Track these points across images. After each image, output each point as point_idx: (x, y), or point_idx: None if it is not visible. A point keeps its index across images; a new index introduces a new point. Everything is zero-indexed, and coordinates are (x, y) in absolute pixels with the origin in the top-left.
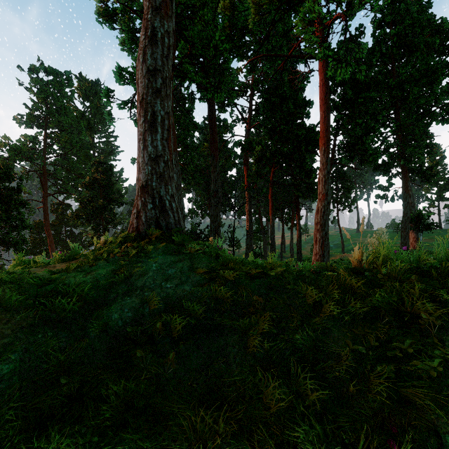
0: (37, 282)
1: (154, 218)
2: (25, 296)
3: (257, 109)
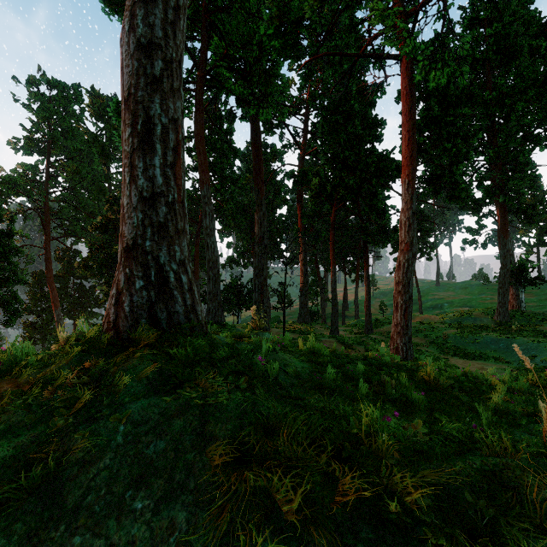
0: None
1: (146, 305)
2: None
3: (313, 131)
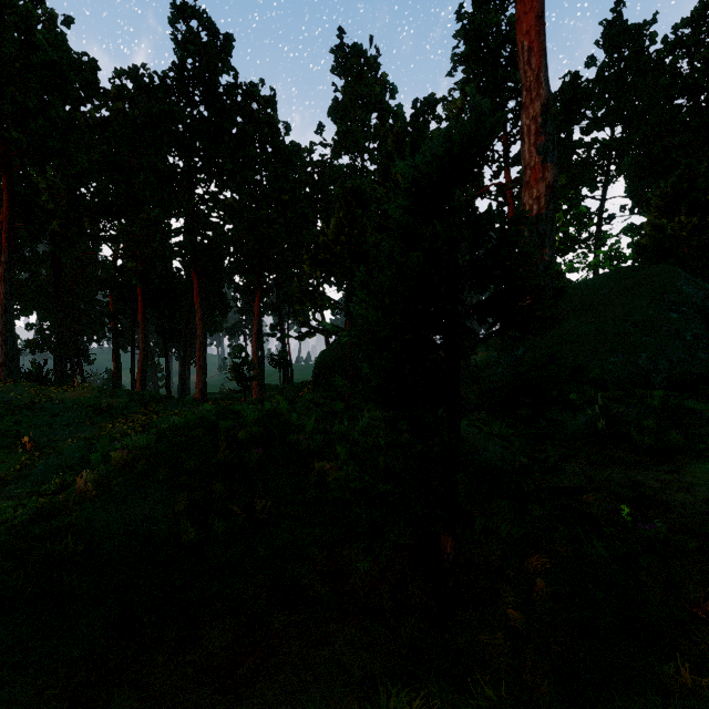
0: None
1: (8, 375)
2: None
3: None
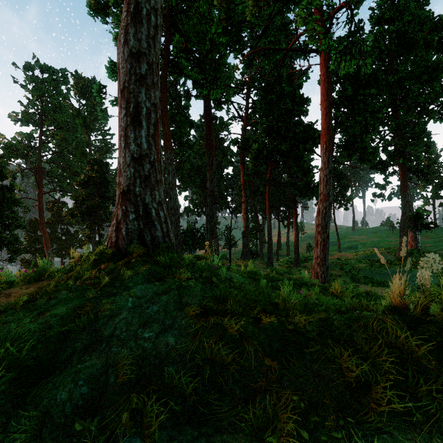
0: None
1: (137, 231)
2: None
3: (253, 106)
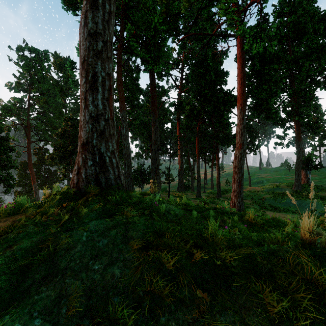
0: None
1: (94, 175)
2: None
3: (186, 78)
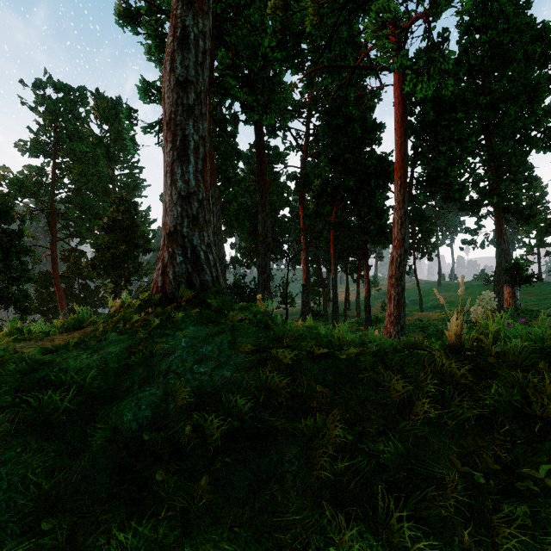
0: (22, 367)
1: (185, 275)
2: (4, 388)
3: (315, 133)
